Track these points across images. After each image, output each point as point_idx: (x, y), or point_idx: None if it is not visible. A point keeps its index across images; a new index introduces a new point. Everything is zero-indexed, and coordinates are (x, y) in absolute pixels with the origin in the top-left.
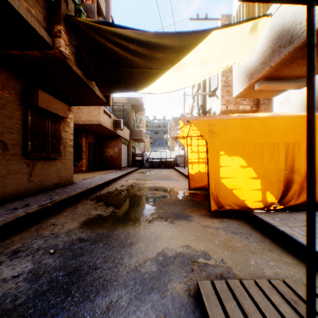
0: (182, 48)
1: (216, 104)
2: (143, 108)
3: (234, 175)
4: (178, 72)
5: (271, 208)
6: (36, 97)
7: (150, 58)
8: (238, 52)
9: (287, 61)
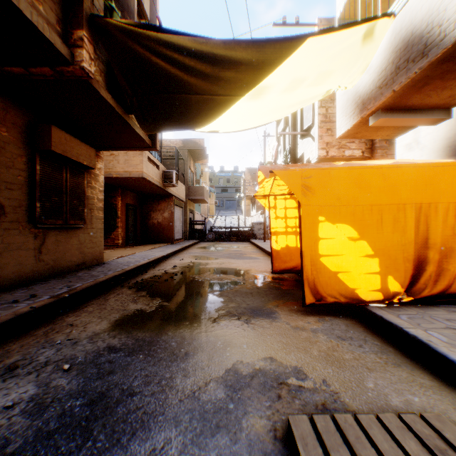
0: (263, 65)
1: (312, 148)
2: (205, 154)
3: (340, 252)
4: (257, 100)
5: (394, 300)
6: (47, 137)
7: (215, 80)
8: (344, 71)
9: (418, 83)
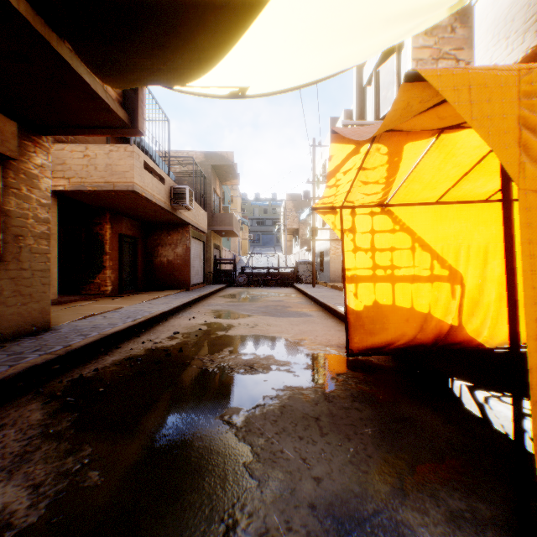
0: None
1: None
2: (235, 172)
3: None
4: None
5: None
6: None
7: None
8: None
9: None
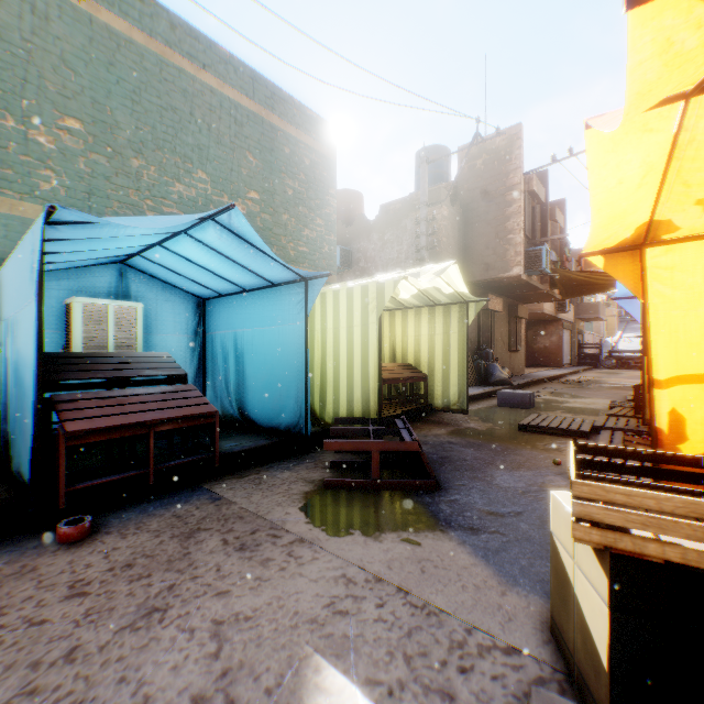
0: None
1: None
2: None
3: None
4: None
5: None
6: (515, 310)
7: (610, 280)
8: None
9: None
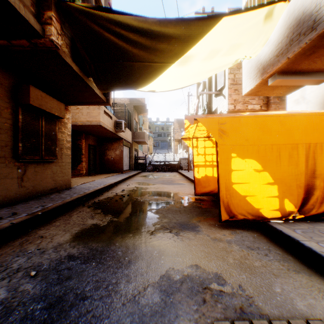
0: (188, 38)
1: (223, 104)
2: (146, 109)
3: (248, 180)
4: (183, 66)
5: (289, 218)
6: (27, 94)
7: (152, 50)
8: (250, 44)
9: (307, 52)
